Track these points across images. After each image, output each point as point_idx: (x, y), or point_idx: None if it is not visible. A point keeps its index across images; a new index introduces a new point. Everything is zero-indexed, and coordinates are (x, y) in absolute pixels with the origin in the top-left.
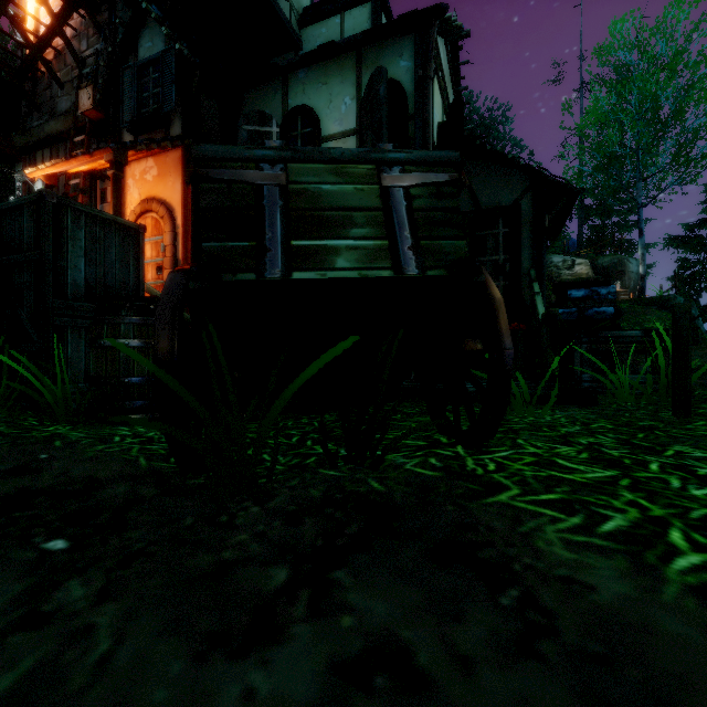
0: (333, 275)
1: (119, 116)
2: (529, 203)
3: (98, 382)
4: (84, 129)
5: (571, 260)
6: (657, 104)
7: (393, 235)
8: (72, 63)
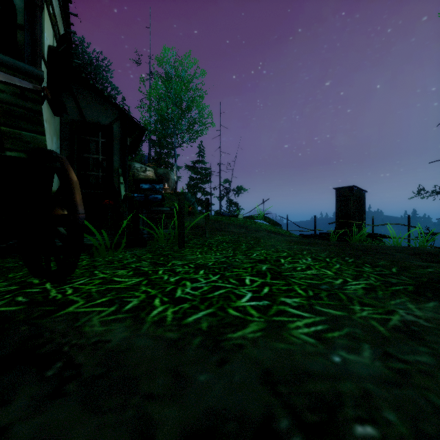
0: None
1: None
2: (118, 128)
3: None
4: None
5: (145, 167)
6: (182, 100)
7: None
8: None
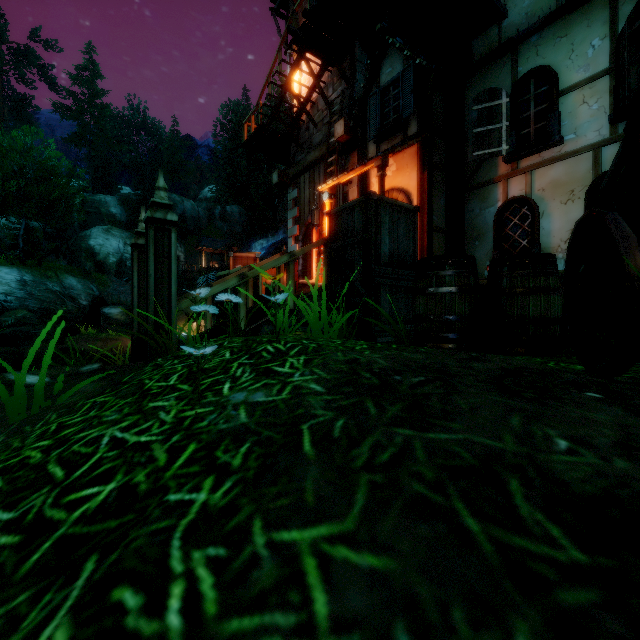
0: None
1: (365, 133)
2: None
3: (428, 319)
4: (332, 152)
5: None
6: None
7: None
8: (322, 108)
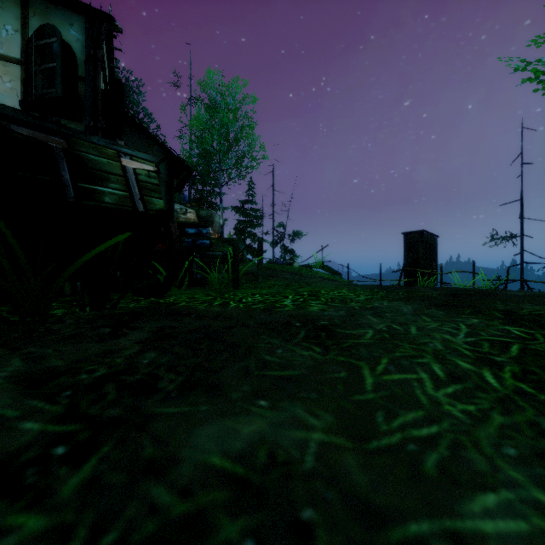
0: (104, 205)
1: None
2: (165, 169)
3: None
4: None
5: (185, 209)
6: (229, 131)
7: (131, 191)
8: None
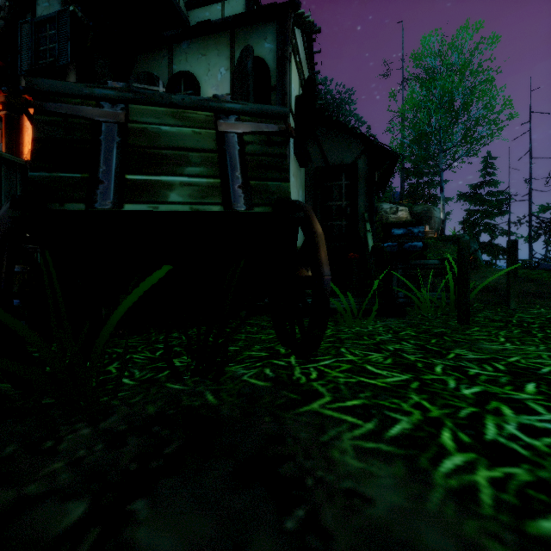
0: (165, 208)
1: (17, 65)
2: (364, 163)
3: None
4: None
5: (396, 207)
6: (452, 98)
7: (225, 175)
8: None
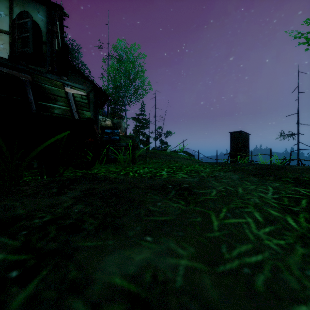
0: (54, 115)
1: None
2: (93, 95)
3: None
4: None
5: (105, 118)
6: (130, 74)
7: (71, 107)
8: None
